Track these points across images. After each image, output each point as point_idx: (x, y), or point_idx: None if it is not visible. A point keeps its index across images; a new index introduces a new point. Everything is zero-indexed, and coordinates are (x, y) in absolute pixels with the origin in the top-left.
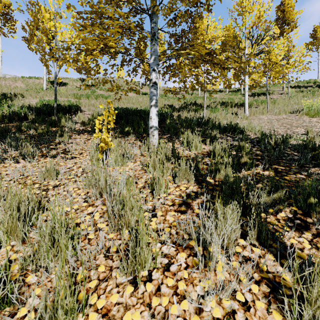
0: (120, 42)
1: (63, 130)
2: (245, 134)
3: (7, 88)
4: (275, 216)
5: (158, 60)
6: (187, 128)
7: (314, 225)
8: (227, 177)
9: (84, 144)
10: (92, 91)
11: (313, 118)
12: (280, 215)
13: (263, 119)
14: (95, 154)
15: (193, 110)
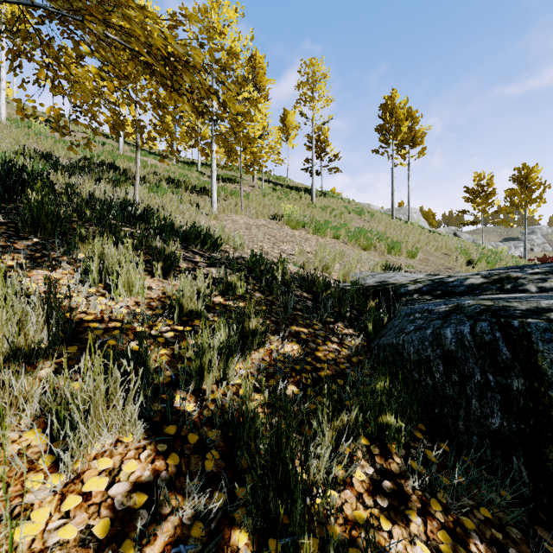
0: None
1: None
2: (225, 252)
3: None
4: (353, 488)
5: None
6: (98, 223)
7: (406, 480)
8: (260, 429)
9: None
10: None
11: (295, 230)
12: (358, 478)
13: (239, 223)
14: None
15: (110, 181)
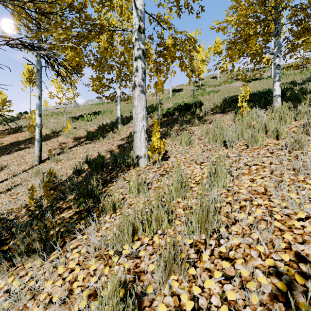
0: (252, 48)
1: (206, 112)
2: None
3: (151, 101)
4: None
5: (280, 48)
6: None
7: None
8: None
9: (222, 117)
10: (203, 89)
11: None
12: None
13: None
14: (237, 116)
15: None
